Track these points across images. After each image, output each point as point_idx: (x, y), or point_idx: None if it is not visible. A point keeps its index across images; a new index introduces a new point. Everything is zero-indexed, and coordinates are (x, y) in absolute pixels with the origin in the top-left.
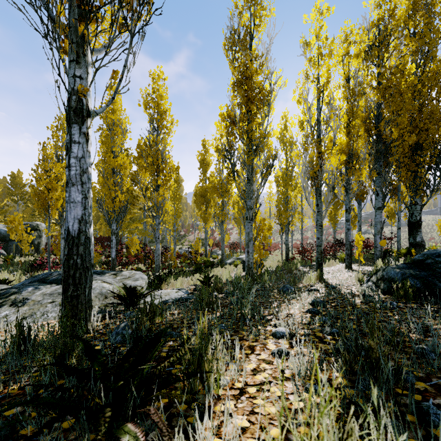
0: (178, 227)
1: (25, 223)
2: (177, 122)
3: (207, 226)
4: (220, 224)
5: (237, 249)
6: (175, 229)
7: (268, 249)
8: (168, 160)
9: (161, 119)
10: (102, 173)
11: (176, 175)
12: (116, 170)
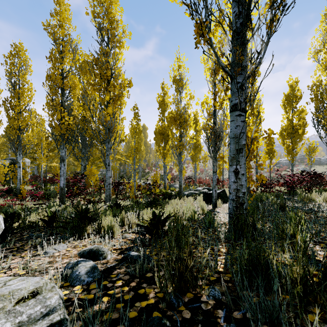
0: (143, 166)
1: (11, 158)
2: (130, 34)
3: (166, 161)
4: (178, 156)
5: (193, 183)
6: (135, 161)
7: (221, 183)
8: (120, 78)
9: (111, 29)
10: (51, 95)
11: (128, 92)
12: (64, 90)
